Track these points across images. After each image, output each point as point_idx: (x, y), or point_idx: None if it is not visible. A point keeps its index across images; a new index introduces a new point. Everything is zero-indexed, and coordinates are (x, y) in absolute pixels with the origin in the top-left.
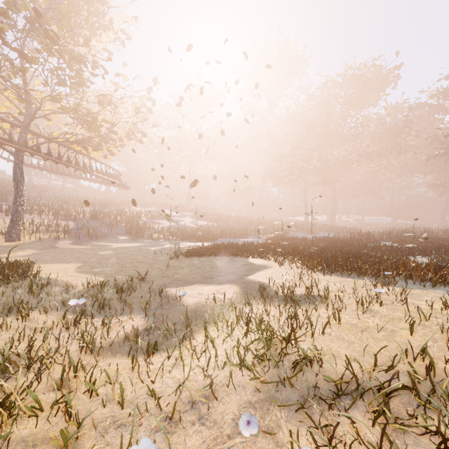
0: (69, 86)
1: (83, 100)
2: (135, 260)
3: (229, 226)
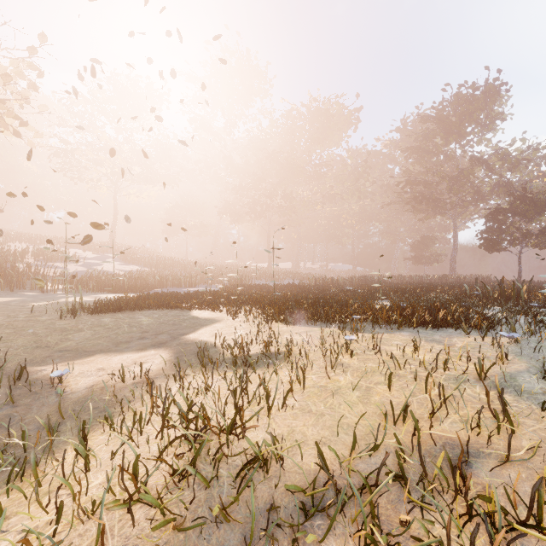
0: None
1: None
2: None
3: (173, 273)
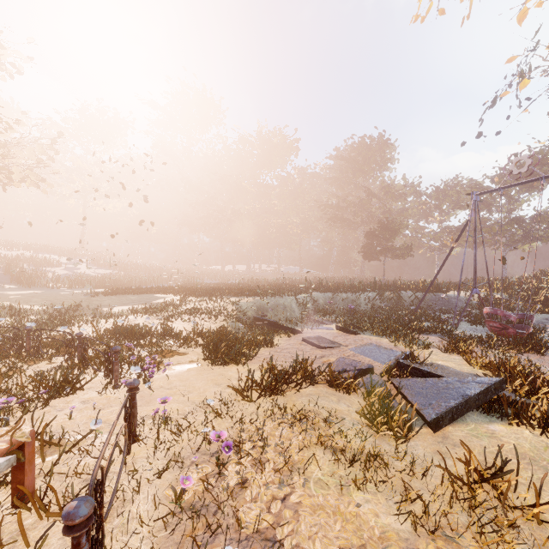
0: None
1: None
2: (59, 299)
3: (139, 275)
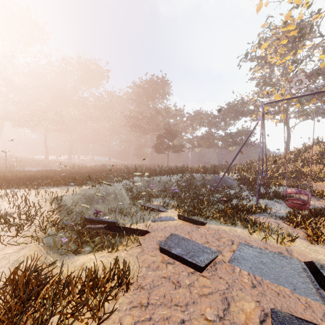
0: None
1: None
2: None
3: None
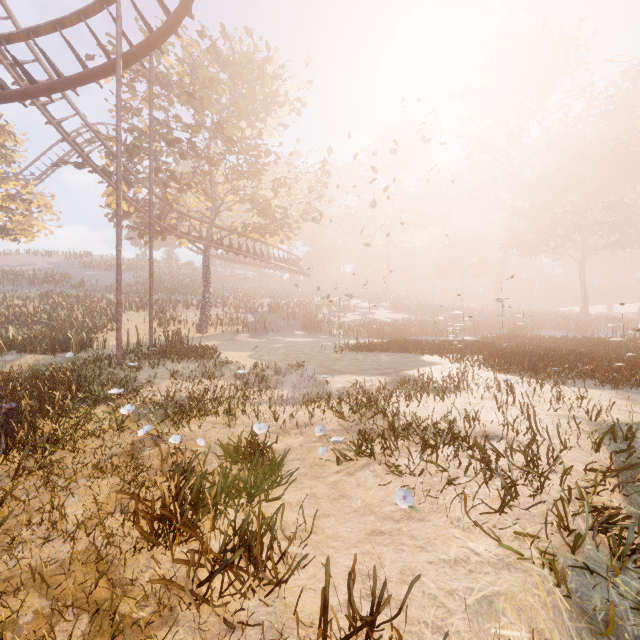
0: (246, 178)
1: (259, 188)
2: (301, 352)
3: (438, 321)
